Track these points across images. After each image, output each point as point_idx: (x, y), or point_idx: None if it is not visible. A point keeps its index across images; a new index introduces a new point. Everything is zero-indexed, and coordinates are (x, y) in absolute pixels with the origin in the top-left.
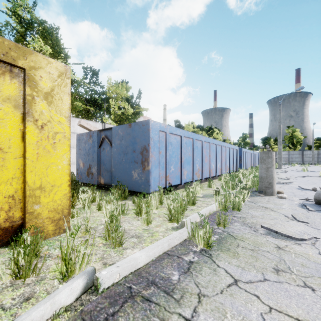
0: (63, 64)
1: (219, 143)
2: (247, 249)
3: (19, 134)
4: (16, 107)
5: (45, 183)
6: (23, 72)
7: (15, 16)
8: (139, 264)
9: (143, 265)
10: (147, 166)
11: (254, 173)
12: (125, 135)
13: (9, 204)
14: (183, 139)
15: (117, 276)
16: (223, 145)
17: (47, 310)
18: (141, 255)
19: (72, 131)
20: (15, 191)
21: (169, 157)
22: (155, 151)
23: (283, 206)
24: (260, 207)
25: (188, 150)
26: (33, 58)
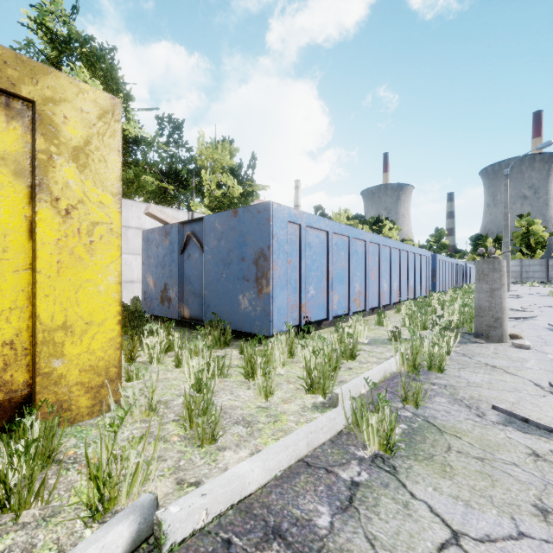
0: (108, 94)
1: (397, 244)
2: (468, 457)
3: (24, 226)
4: (17, 173)
5: (73, 319)
6: (31, 109)
7: (43, 31)
8: (249, 486)
9: (257, 487)
10: (266, 287)
11: (462, 300)
12: (226, 230)
13: (4, 358)
14: (332, 237)
15: (201, 515)
16: (404, 248)
17: None
18: (252, 467)
19: (137, 226)
20: (16, 333)
21: (306, 270)
22: (280, 258)
23: (527, 364)
24: (482, 365)
25: (341, 258)
26: (51, 83)
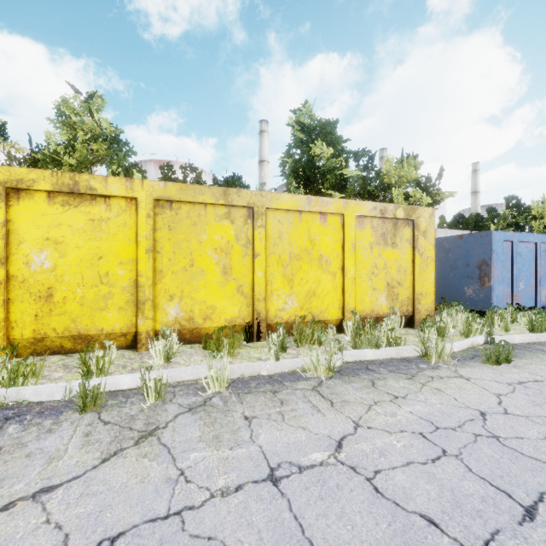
0: (431, 208)
1: None
2: None
3: (411, 260)
4: (409, 244)
5: (423, 291)
6: (412, 222)
7: (300, 126)
8: (515, 341)
9: (517, 343)
10: (488, 282)
11: None
12: (453, 247)
13: (407, 302)
14: (540, 246)
15: (502, 341)
16: None
17: (475, 341)
18: (516, 336)
19: None
20: (409, 295)
21: (516, 272)
22: (498, 265)
23: None
24: None
25: None
26: (418, 212)
